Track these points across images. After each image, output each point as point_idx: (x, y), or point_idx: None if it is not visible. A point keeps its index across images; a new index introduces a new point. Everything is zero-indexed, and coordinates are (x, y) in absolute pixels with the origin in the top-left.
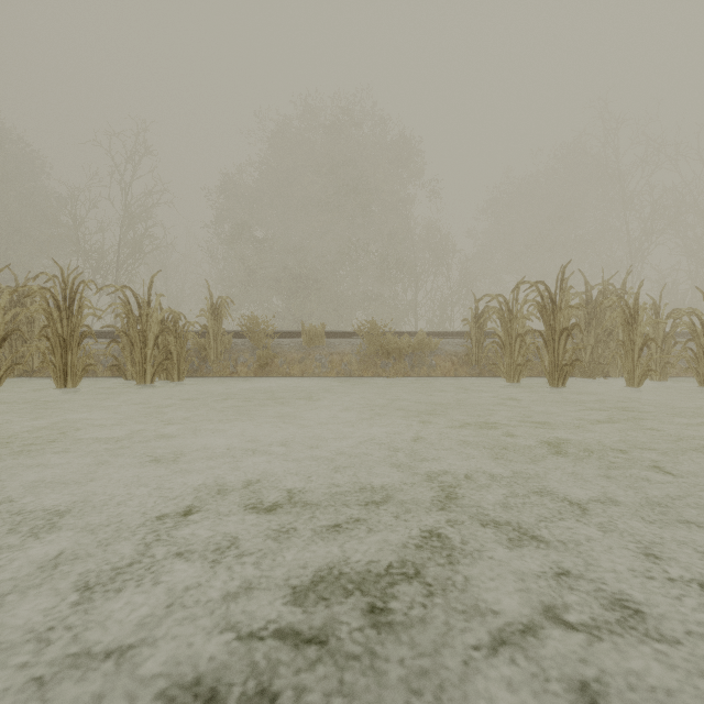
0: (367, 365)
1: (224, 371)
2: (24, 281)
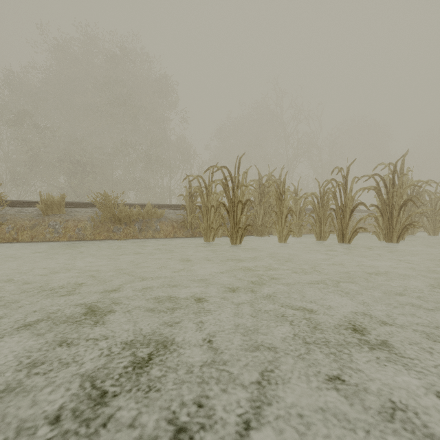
0: (101, 230)
1: None
2: None
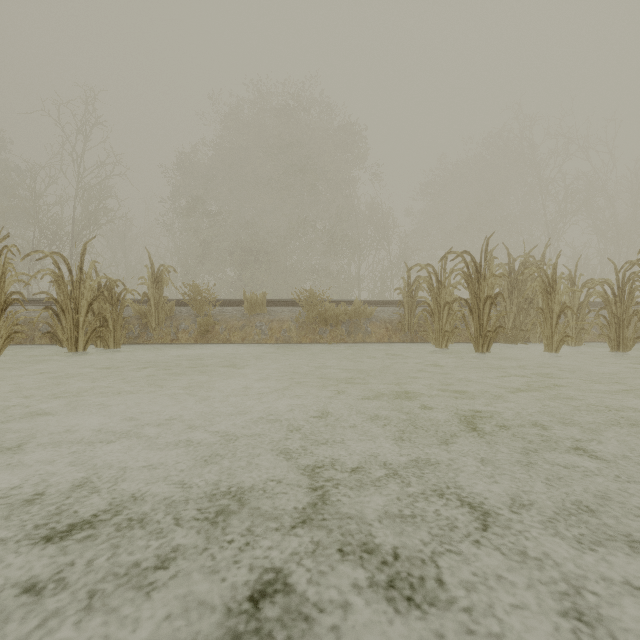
0: (306, 332)
1: (165, 338)
2: None
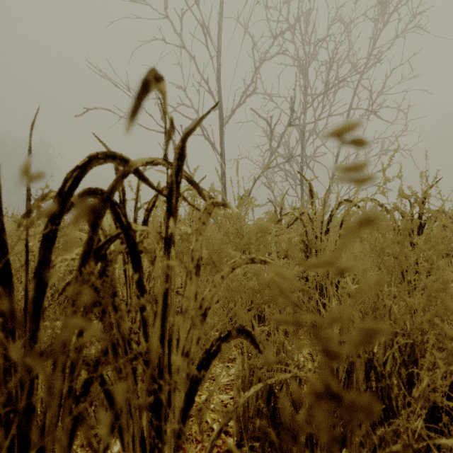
0: None
1: None
2: None
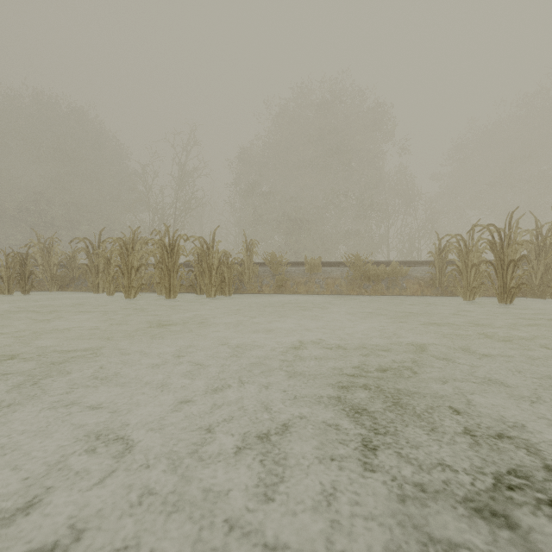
0: (353, 287)
1: (254, 290)
2: (137, 233)
